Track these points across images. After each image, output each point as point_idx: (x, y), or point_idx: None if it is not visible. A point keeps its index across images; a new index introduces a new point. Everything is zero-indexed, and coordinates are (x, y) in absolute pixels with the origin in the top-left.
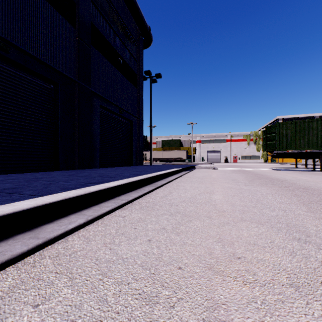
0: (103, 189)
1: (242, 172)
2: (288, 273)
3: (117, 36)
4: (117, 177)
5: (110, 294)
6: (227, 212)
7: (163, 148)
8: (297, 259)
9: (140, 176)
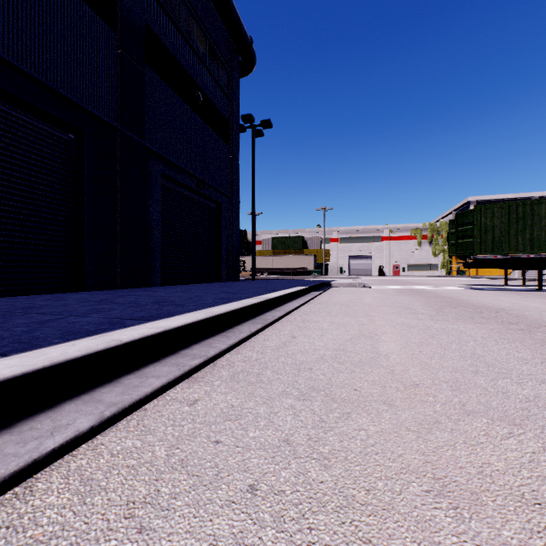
0: (152, 336)
1: (416, 294)
2: None
3: (194, 52)
4: (189, 306)
5: None
6: (422, 387)
7: (274, 251)
8: None
9: (233, 304)
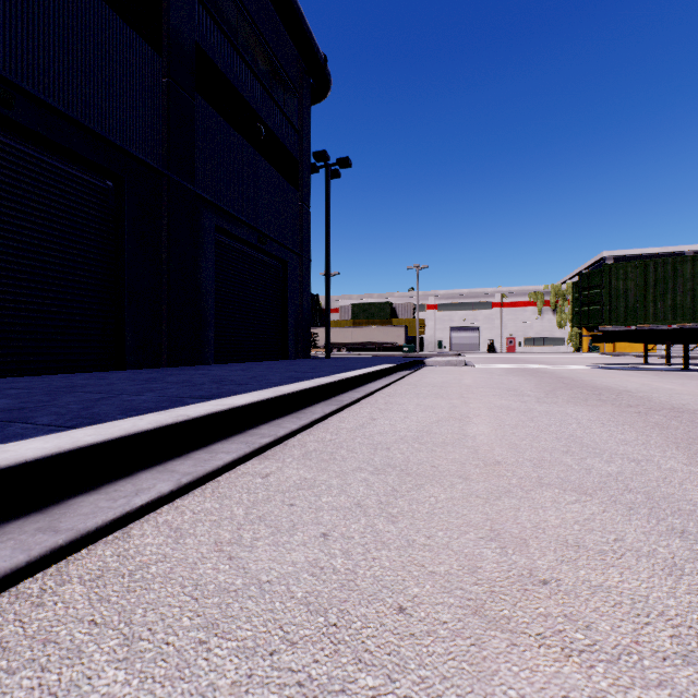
0: (219, 412)
1: (528, 374)
2: (672, 626)
3: (255, 75)
4: (253, 385)
5: (225, 685)
6: (503, 464)
7: (354, 321)
8: (689, 586)
9: (304, 383)
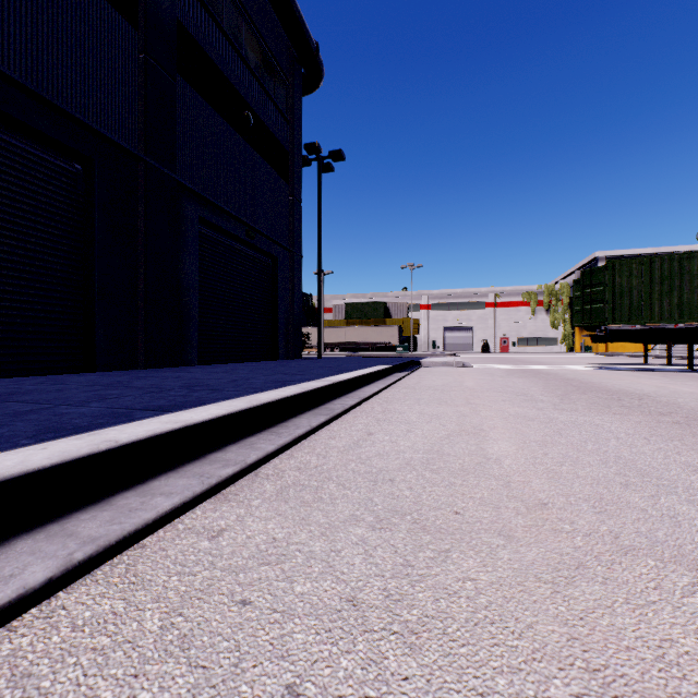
0: (167, 433)
1: (531, 375)
2: None
3: (243, 60)
4: (228, 391)
5: None
6: (552, 507)
7: (347, 320)
8: None
9: (289, 388)
